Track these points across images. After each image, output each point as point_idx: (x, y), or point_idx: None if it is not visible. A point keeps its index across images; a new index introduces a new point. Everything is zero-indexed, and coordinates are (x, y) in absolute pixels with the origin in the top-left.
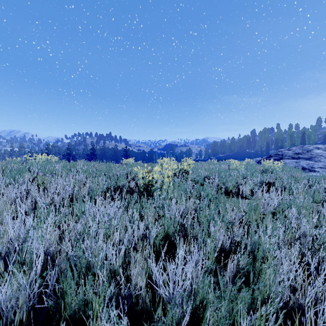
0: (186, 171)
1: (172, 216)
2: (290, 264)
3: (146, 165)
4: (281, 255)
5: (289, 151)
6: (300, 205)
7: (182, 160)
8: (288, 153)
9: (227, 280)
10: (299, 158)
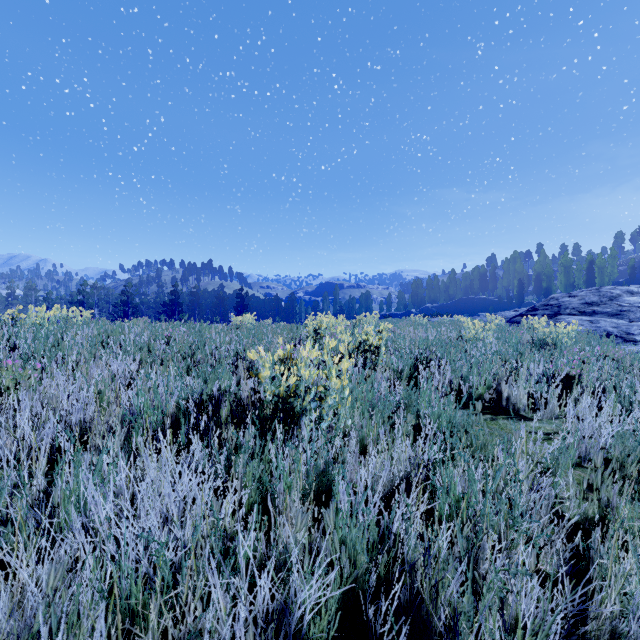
0: (373, 349)
1: (361, 511)
2: None
3: (282, 330)
4: None
5: (571, 298)
6: None
7: (358, 318)
8: (570, 302)
9: None
10: (595, 313)
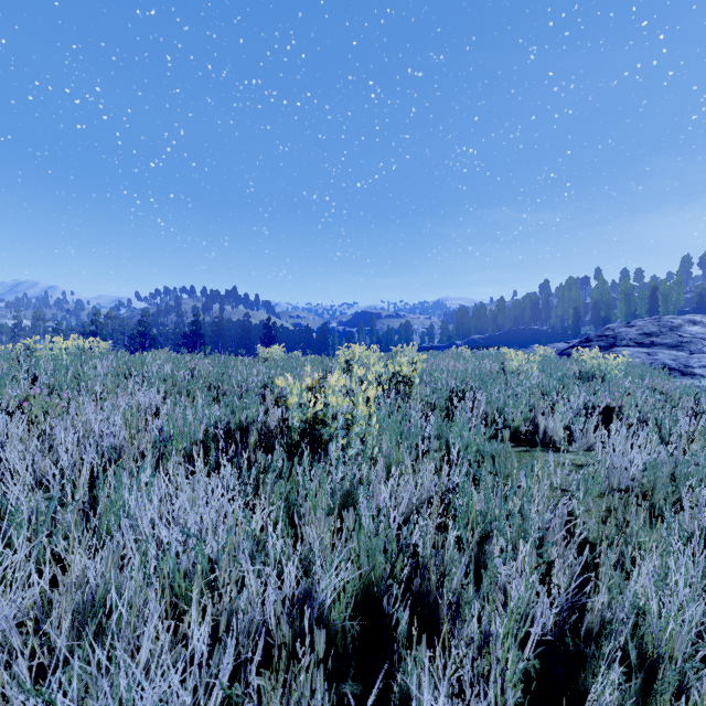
0: (406, 380)
1: (382, 523)
2: None
3: (313, 362)
4: None
5: (629, 328)
6: None
7: (394, 350)
8: (627, 332)
9: None
10: (654, 345)
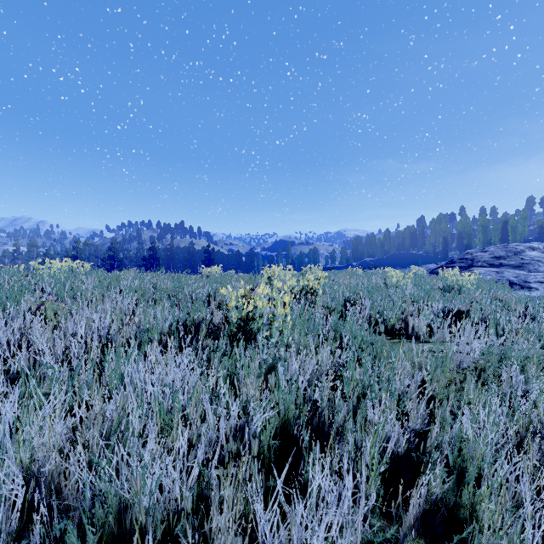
0: (312, 291)
1: (293, 385)
2: (530, 489)
3: (243, 278)
4: (509, 468)
5: (483, 253)
6: (523, 356)
7: (304, 269)
8: (482, 256)
9: (408, 528)
10: (502, 266)
